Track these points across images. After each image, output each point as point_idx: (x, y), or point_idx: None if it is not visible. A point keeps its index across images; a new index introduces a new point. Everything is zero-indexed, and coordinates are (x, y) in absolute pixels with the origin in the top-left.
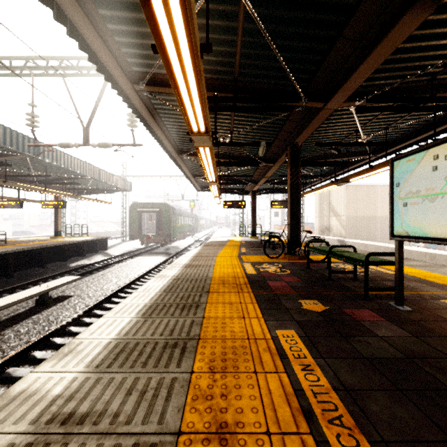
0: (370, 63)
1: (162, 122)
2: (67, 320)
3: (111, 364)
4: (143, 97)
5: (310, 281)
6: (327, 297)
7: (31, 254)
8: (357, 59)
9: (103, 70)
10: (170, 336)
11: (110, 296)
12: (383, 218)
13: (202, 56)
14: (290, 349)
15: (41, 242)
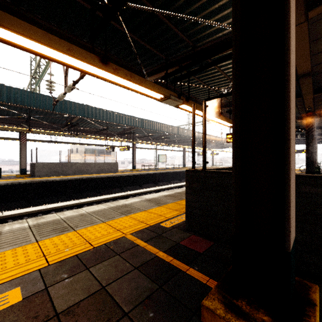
0: None
1: None
2: None
3: None
4: None
5: None
6: None
7: None
8: None
9: None
10: None
11: None
12: None
13: None
14: None
15: (211, 167)
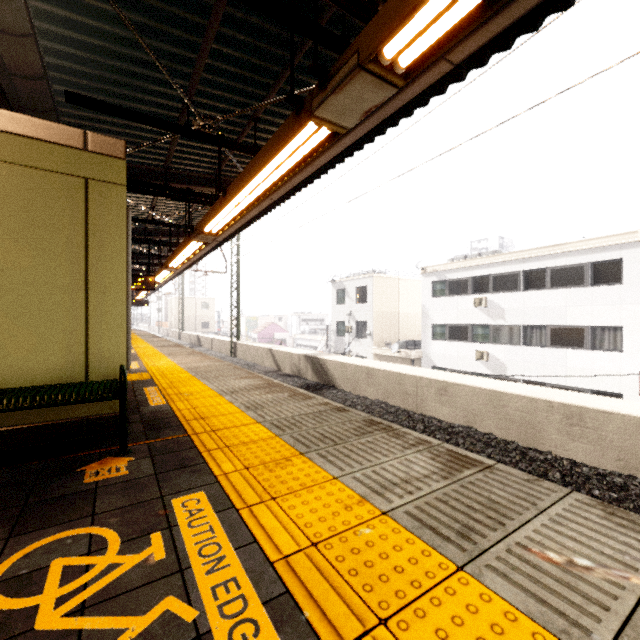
0: None
1: None
2: None
3: None
4: None
5: None
6: None
7: None
8: None
9: None
10: None
11: None
12: (199, 317)
13: None
14: None
15: None
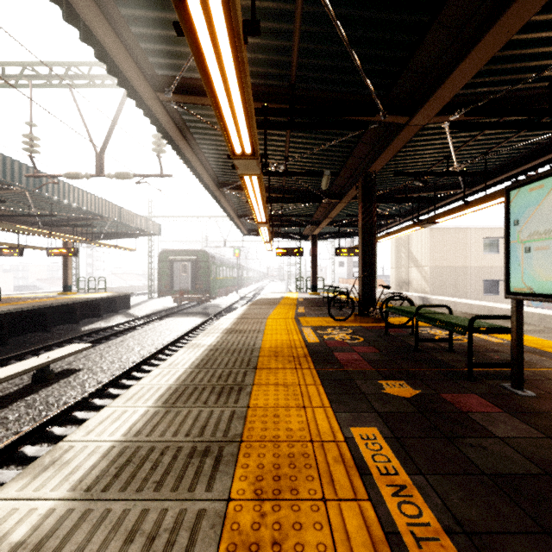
0: (474, 59)
1: (197, 145)
2: (71, 402)
3: (109, 484)
4: (171, 111)
5: (391, 352)
6: (416, 376)
7: (32, 315)
8: (456, 56)
9: (116, 72)
10: (200, 436)
11: (129, 370)
12: (476, 270)
13: (245, 39)
14: (372, 459)
15: (46, 299)
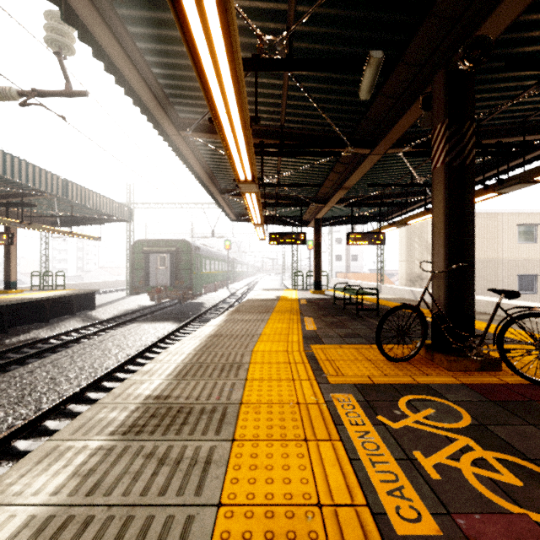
0: None
1: (106, 1)
2: None
3: None
4: None
5: None
6: None
7: None
8: None
9: None
10: None
11: None
12: (510, 263)
13: None
14: None
15: None
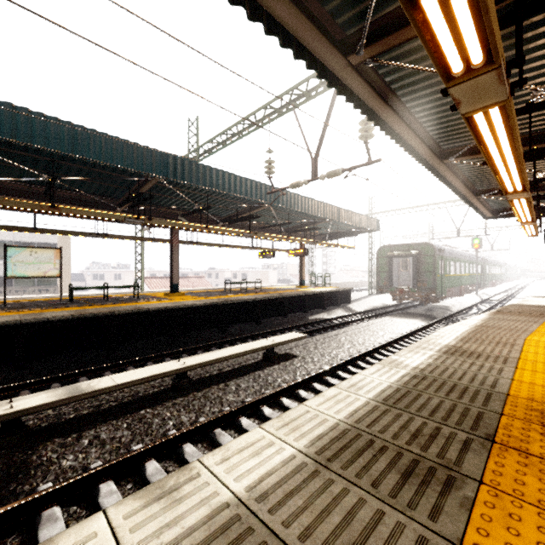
0: None
1: (407, 111)
2: (281, 387)
3: None
4: (370, 77)
5: None
6: None
7: (276, 303)
8: None
9: (303, 54)
10: None
11: (335, 367)
12: None
13: None
14: None
15: (286, 291)
